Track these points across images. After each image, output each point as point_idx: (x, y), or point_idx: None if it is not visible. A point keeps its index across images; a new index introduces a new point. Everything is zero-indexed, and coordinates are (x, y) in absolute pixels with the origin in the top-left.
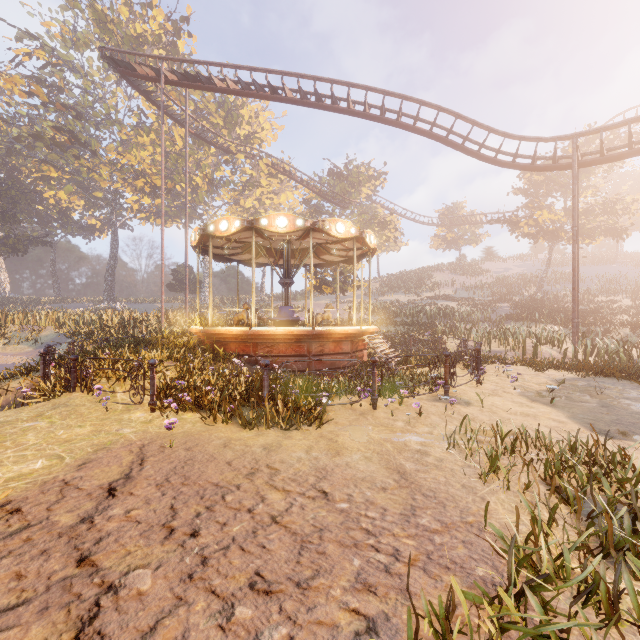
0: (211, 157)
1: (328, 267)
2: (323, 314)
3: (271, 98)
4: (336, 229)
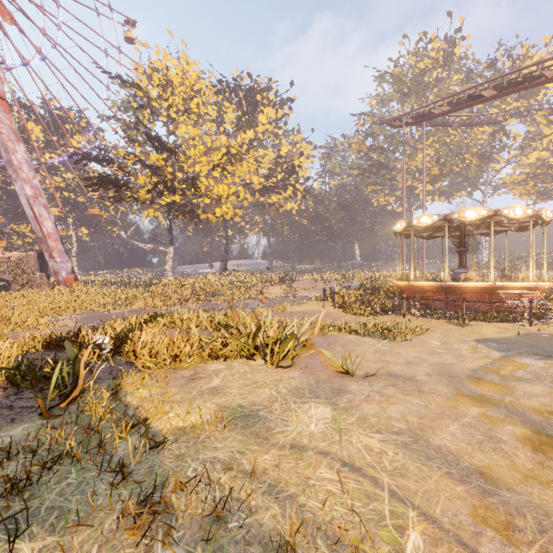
0: (489, 128)
1: (526, 230)
2: (466, 273)
3: (474, 104)
4: (464, 216)
